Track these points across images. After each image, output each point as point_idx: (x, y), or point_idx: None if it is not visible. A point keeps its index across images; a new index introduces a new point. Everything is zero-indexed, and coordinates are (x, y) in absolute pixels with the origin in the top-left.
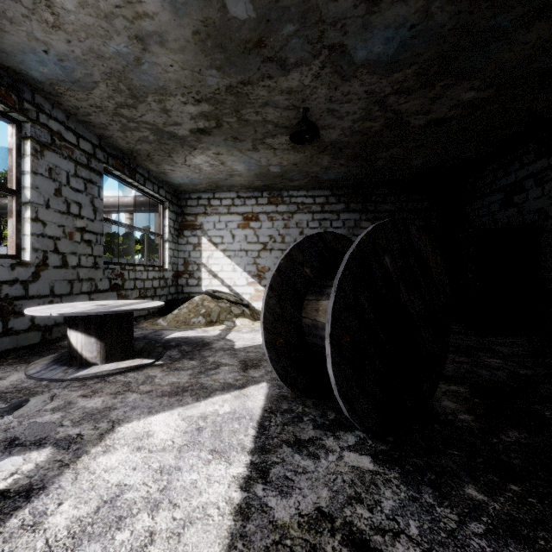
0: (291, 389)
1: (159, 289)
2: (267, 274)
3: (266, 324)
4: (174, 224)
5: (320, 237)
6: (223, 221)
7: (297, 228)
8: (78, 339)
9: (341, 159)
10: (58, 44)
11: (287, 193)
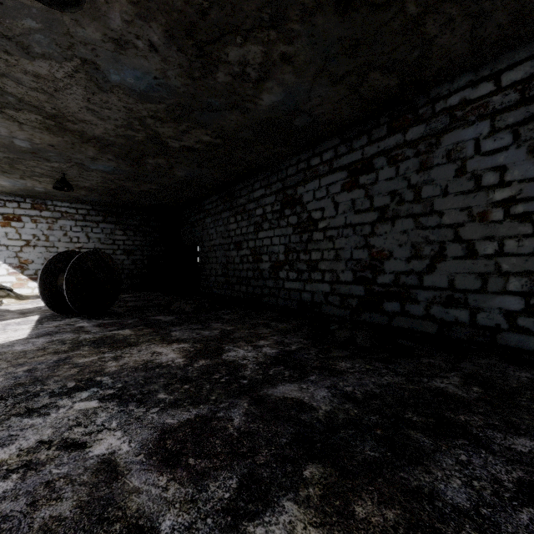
0: (52, 310)
1: None
2: (31, 266)
3: (41, 285)
4: None
5: (67, 252)
6: None
7: (61, 231)
8: None
9: (95, 193)
10: None
11: (52, 203)
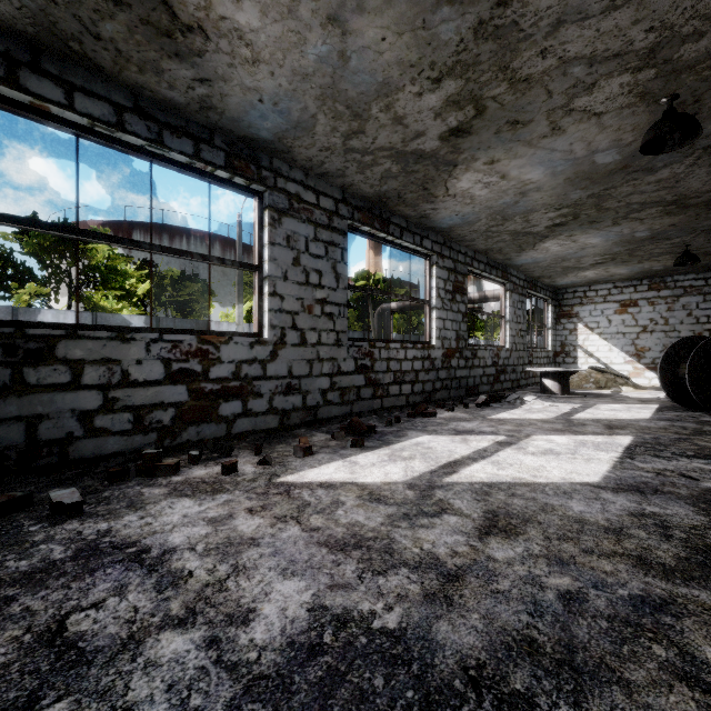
0: (672, 400)
1: (546, 365)
2: (647, 354)
3: (660, 373)
4: (553, 315)
5: (689, 339)
6: (599, 309)
7: (683, 311)
8: (549, 383)
9: None
10: (539, 256)
11: (671, 279)
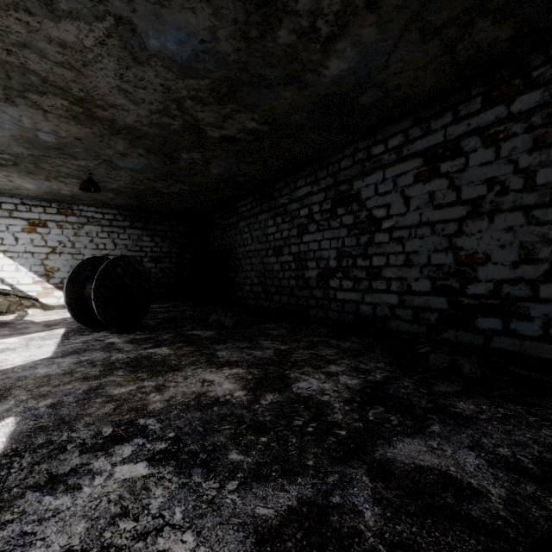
0: (79, 322)
1: None
2: (57, 274)
3: (67, 295)
4: None
5: (95, 258)
6: (4, 224)
7: (87, 237)
8: None
9: (122, 196)
10: None
11: (78, 207)
